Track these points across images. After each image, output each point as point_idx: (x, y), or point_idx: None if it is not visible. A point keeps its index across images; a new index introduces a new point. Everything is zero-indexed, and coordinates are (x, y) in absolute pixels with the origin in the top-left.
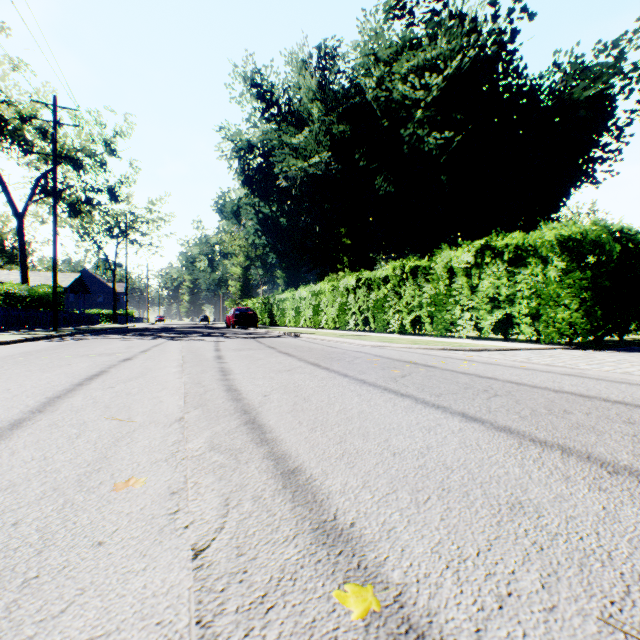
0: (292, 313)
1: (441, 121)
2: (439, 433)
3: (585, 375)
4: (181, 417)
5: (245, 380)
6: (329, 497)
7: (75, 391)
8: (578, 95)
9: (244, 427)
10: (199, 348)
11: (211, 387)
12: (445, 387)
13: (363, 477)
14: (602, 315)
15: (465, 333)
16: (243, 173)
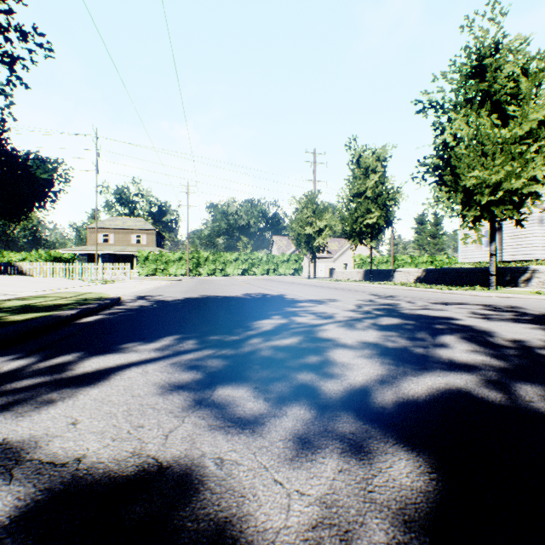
0: None
1: None
2: None
3: None
4: None
5: None
6: None
7: None
8: (40, 175)
9: None
10: None
11: None
12: None
13: None
14: None
15: None
16: None
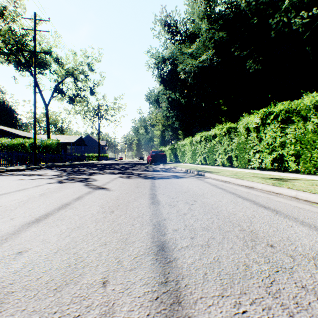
0: (190, 154)
1: (307, 3)
2: None
3: None
4: None
5: None
6: None
7: None
8: None
9: None
10: None
11: None
12: None
13: None
14: None
15: None
16: (160, 77)
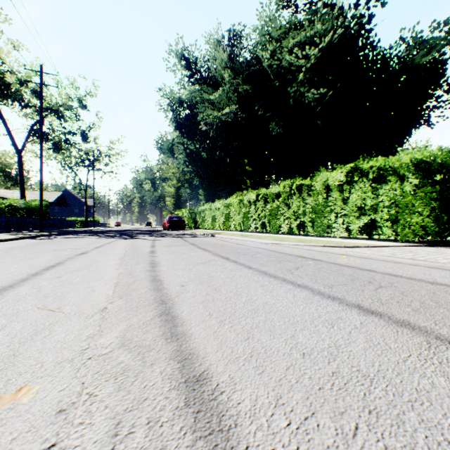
0: (210, 220)
1: (317, 81)
2: (343, 328)
3: (448, 268)
4: (105, 307)
5: (168, 271)
6: (237, 423)
7: (28, 280)
8: (418, 60)
9: (158, 319)
10: (139, 245)
11: (139, 277)
12: (334, 278)
13: (274, 389)
14: (447, 220)
15: (338, 234)
16: (175, 121)
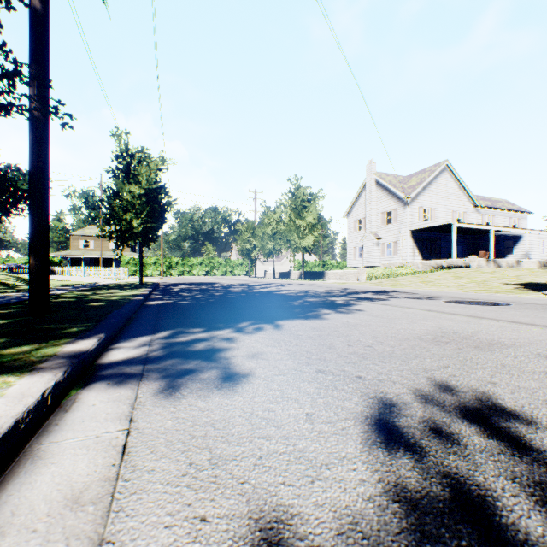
0: None
1: None
2: None
3: None
4: None
5: None
6: None
7: None
8: (21, 186)
9: None
10: None
11: None
12: None
13: None
14: None
15: None
16: None
